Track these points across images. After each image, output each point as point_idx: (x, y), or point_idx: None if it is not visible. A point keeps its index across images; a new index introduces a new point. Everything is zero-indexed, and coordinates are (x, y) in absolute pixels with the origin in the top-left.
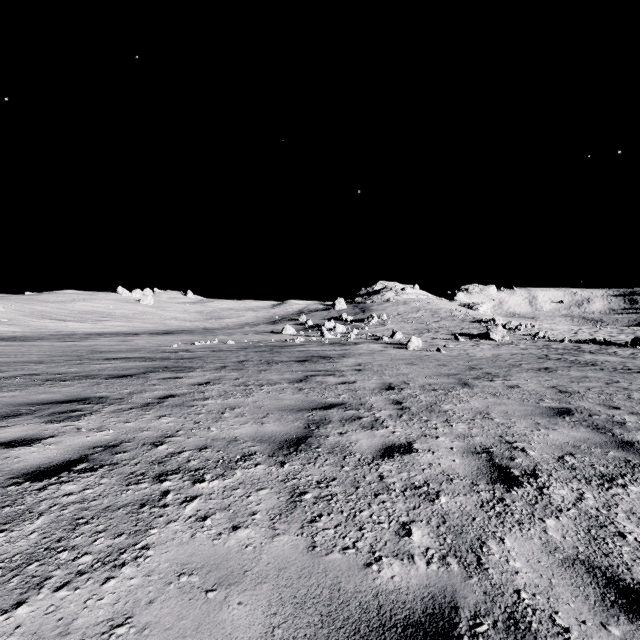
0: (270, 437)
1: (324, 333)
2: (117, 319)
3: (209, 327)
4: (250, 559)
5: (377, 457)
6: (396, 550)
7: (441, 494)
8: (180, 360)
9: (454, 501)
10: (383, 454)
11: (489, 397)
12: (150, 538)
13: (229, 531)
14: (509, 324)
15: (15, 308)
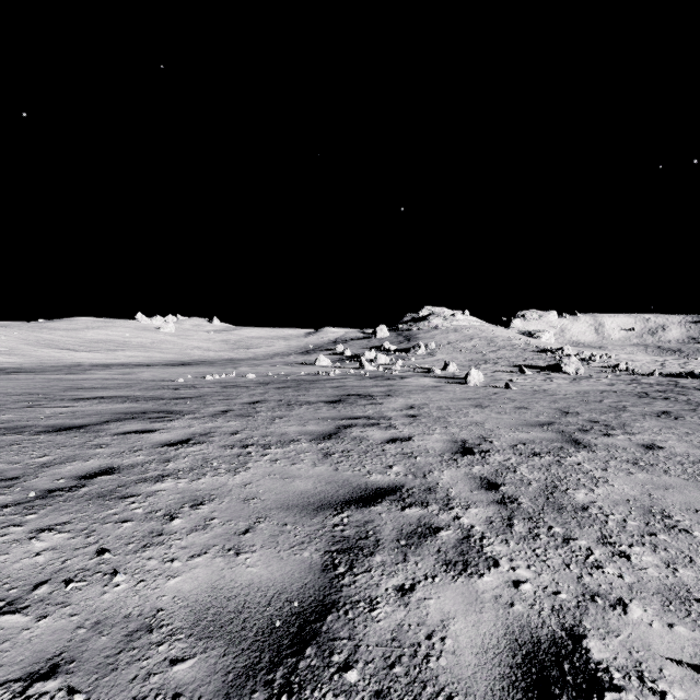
0: (238, 611)
1: (364, 364)
2: (132, 348)
3: (234, 357)
4: None
5: None
6: None
7: None
8: (172, 400)
9: None
10: None
11: (633, 470)
12: None
13: None
14: (581, 354)
15: (19, 336)
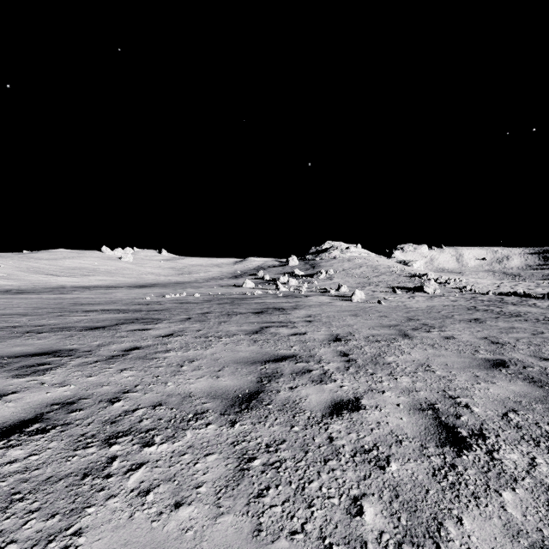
0: (223, 392)
1: (279, 286)
2: (101, 274)
3: (180, 281)
4: (189, 548)
5: (326, 415)
6: (348, 535)
7: (391, 459)
8: (150, 312)
9: (405, 468)
10: (332, 411)
11: (428, 348)
12: (85, 520)
13: (170, 509)
14: (440, 278)
15: (13, 265)
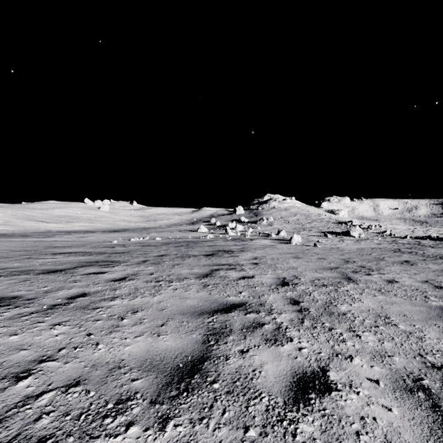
0: (161, 360)
1: (228, 231)
2: (82, 221)
3: (147, 226)
4: None
5: (289, 402)
6: None
7: None
8: (112, 254)
9: None
10: (296, 395)
11: (377, 294)
12: None
13: None
14: (363, 225)
15: (11, 213)
